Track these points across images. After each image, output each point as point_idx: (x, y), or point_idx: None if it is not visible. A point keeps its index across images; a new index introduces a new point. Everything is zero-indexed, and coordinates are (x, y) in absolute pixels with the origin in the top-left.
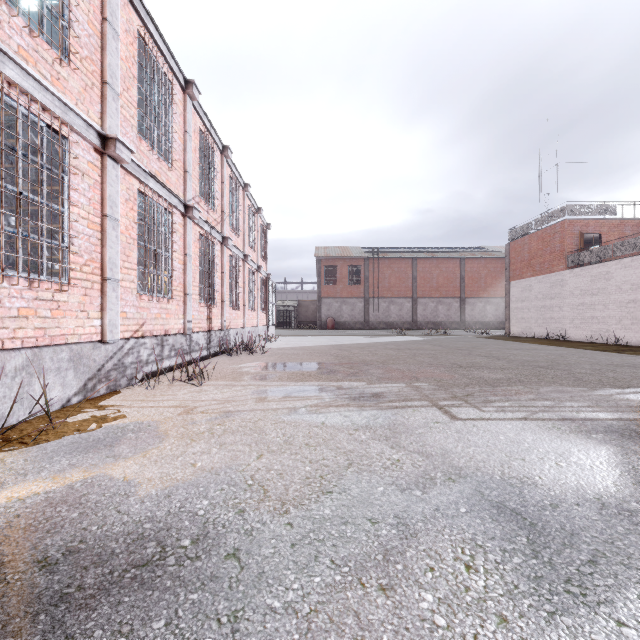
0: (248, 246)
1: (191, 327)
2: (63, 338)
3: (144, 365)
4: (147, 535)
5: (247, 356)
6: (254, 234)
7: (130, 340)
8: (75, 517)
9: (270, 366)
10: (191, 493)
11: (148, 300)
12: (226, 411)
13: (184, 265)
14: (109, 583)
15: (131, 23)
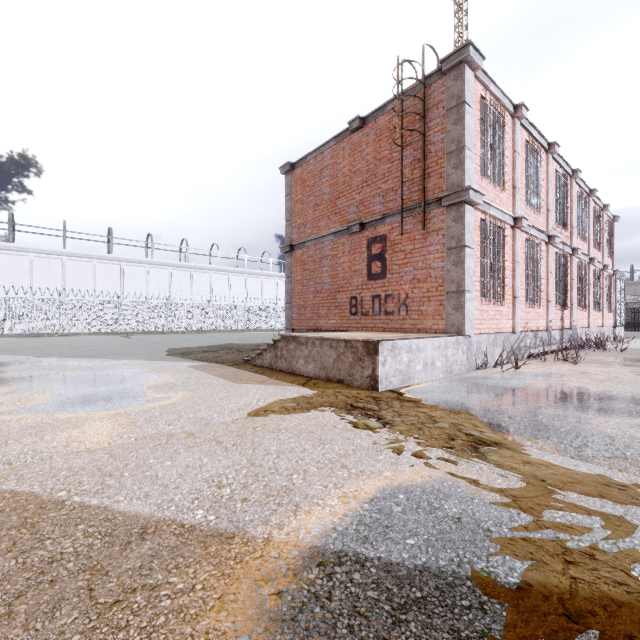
0: (592, 248)
1: (551, 325)
2: (501, 329)
3: (527, 349)
4: (608, 395)
5: (601, 352)
6: (599, 234)
7: (522, 332)
8: (570, 388)
9: (634, 360)
10: (619, 392)
11: (529, 307)
12: (613, 376)
13: (546, 280)
14: (605, 398)
15: (522, 139)
